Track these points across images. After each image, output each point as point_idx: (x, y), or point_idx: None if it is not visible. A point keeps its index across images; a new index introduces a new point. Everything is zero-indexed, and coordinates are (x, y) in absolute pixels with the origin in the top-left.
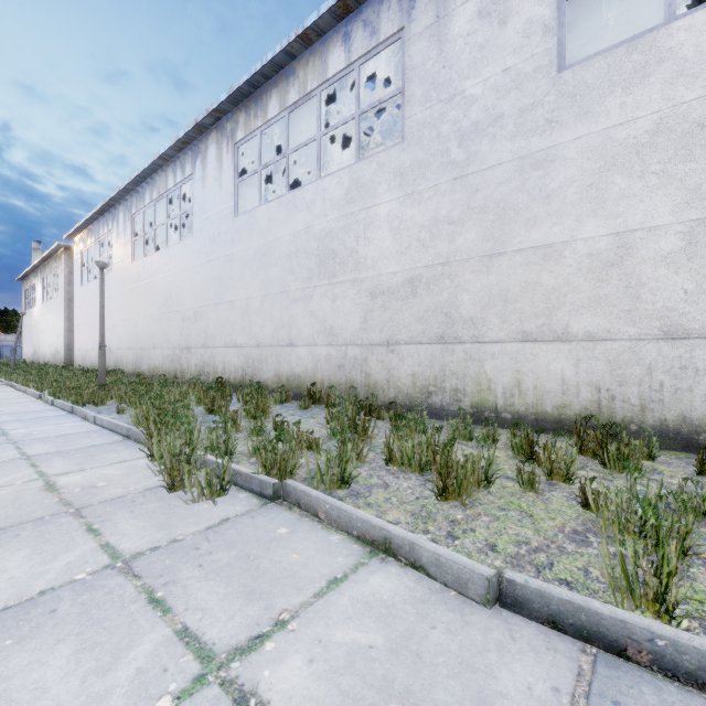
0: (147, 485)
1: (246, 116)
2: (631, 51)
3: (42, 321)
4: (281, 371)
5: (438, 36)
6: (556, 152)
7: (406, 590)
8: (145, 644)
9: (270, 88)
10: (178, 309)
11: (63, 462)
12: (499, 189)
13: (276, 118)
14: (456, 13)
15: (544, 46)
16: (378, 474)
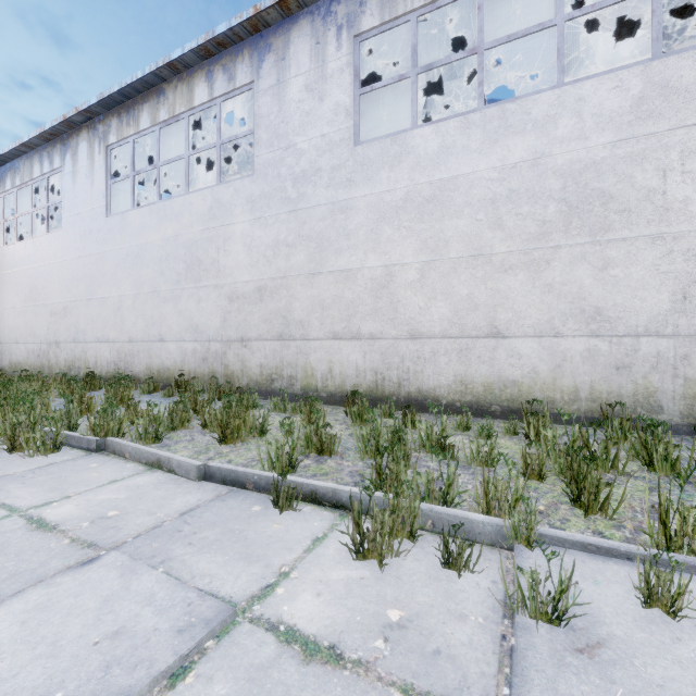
0: None
1: (119, 122)
2: (393, 142)
3: None
4: (153, 364)
5: (279, 96)
6: (353, 203)
7: (157, 480)
8: None
9: (142, 102)
10: (45, 303)
11: None
12: (319, 224)
13: (148, 130)
14: (291, 82)
15: (346, 125)
16: (192, 435)
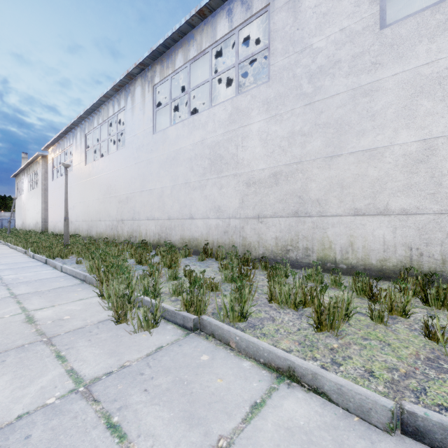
0: (99, 318)
1: (161, 67)
2: (435, 12)
3: (27, 203)
4: (185, 235)
5: (294, 9)
6: (379, 85)
7: (317, 416)
8: None
9: (177, 48)
10: (115, 195)
11: (39, 300)
12: (337, 111)
13: (181, 68)
14: None
15: (370, 12)
16: (265, 310)
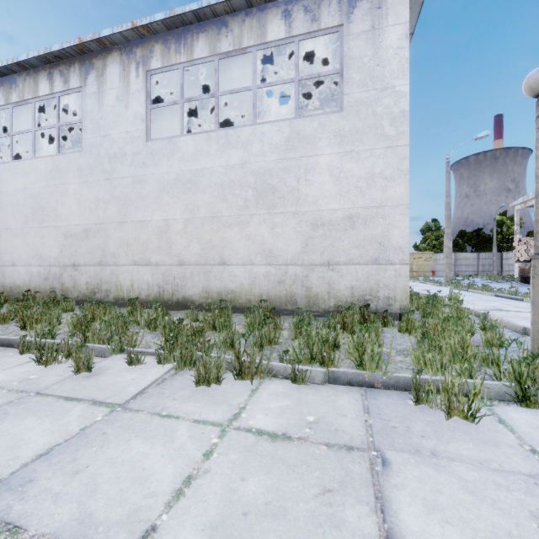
0: None
1: None
2: (169, 143)
3: None
4: (6, 283)
5: (99, 100)
6: (146, 178)
7: None
8: None
9: None
10: None
11: None
12: (125, 189)
13: (3, 107)
14: (107, 92)
15: (142, 127)
16: (9, 327)
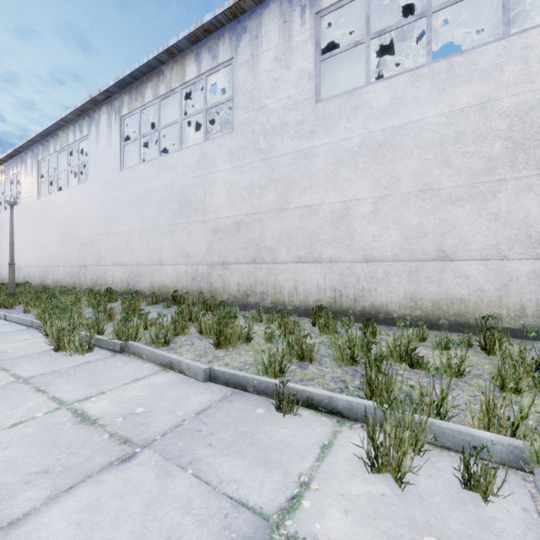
0: (42, 350)
1: (129, 98)
2: (350, 98)
3: None
4: (154, 282)
5: (253, 68)
6: (315, 151)
7: (171, 380)
8: (32, 402)
9: (147, 81)
10: (77, 236)
11: None
12: (286, 169)
13: (151, 103)
14: (262, 56)
15: (309, 87)
16: (191, 340)
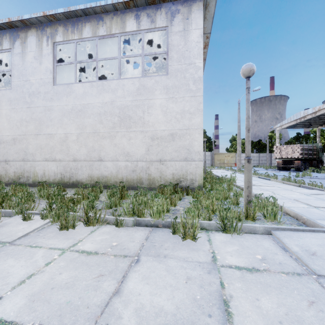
0: None
1: None
2: (68, 87)
3: None
4: None
5: (22, 58)
6: (53, 108)
7: None
8: None
9: None
10: None
11: None
12: (39, 114)
13: None
14: (28, 53)
15: (50, 76)
16: None
